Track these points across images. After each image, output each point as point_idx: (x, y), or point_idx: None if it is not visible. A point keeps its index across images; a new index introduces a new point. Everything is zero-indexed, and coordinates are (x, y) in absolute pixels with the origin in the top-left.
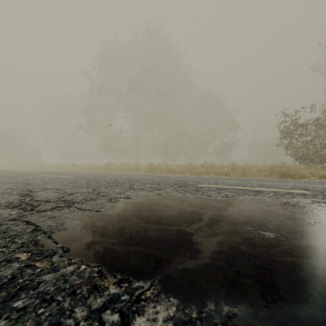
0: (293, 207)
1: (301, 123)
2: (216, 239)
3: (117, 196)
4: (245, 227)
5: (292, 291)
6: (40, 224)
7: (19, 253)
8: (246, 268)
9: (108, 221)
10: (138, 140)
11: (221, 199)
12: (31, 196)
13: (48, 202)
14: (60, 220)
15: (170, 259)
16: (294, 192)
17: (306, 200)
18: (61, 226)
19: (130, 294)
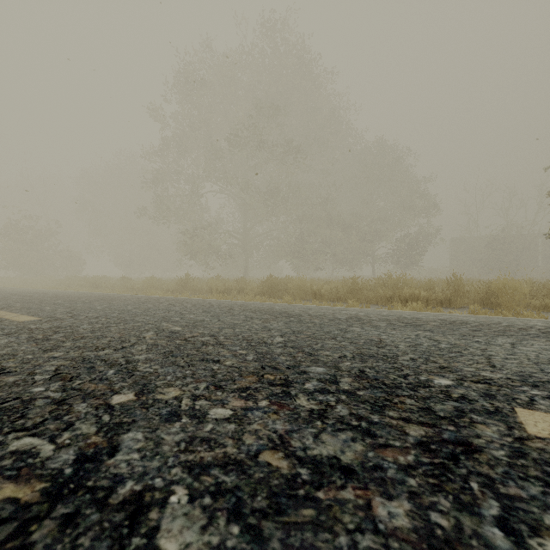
0: None
1: None
2: None
3: None
4: None
5: None
6: None
7: None
8: None
9: None
10: (248, 234)
11: None
12: None
13: None
14: None
15: None
16: None
17: None
18: None
19: None
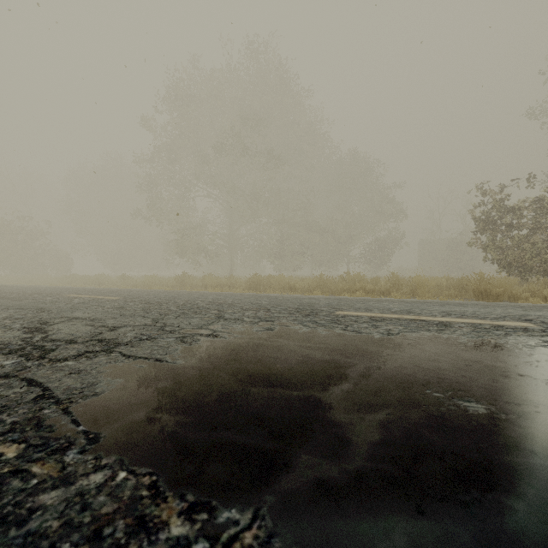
0: (511, 353)
1: (511, 205)
2: (377, 416)
3: (196, 333)
4: (428, 392)
5: (542, 534)
6: (52, 386)
7: (3, 444)
8: (440, 479)
9: (177, 379)
10: (233, 235)
11: (380, 339)
12: (45, 333)
13: (73, 343)
14: (90, 378)
15: (292, 459)
16: (507, 325)
17: (532, 340)
18: (90, 390)
19: (211, 538)
